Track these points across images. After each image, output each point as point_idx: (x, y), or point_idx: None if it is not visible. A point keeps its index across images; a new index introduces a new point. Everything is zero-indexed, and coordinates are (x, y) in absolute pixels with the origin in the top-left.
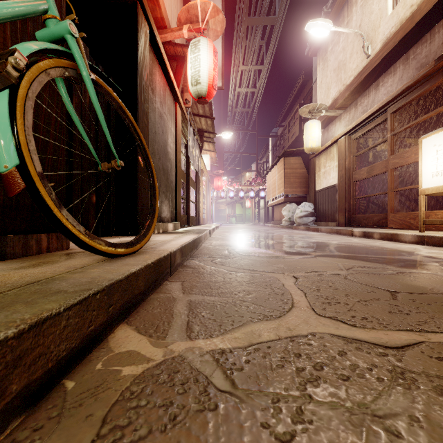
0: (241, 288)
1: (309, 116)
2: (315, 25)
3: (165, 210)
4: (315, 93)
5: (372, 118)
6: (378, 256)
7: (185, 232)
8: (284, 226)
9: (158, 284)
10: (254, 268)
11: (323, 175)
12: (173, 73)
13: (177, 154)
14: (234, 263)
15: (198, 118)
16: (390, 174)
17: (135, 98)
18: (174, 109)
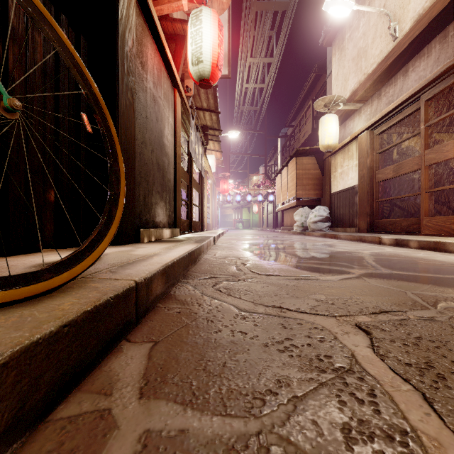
0: (272, 373)
1: (325, 110)
2: (334, 2)
3: (160, 213)
4: (329, 87)
5: (401, 109)
6: (449, 276)
7: (183, 240)
8: (295, 232)
9: (92, 361)
10: (280, 302)
11: (340, 176)
12: (172, 57)
13: (176, 149)
14: (247, 290)
15: (202, 112)
16: (424, 171)
17: (114, 65)
18: (172, 96)
